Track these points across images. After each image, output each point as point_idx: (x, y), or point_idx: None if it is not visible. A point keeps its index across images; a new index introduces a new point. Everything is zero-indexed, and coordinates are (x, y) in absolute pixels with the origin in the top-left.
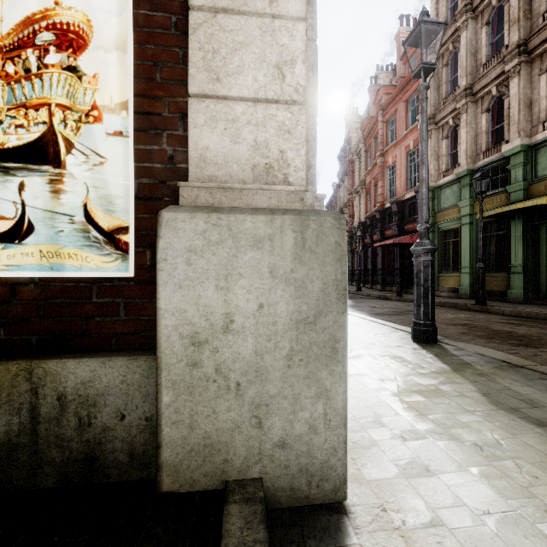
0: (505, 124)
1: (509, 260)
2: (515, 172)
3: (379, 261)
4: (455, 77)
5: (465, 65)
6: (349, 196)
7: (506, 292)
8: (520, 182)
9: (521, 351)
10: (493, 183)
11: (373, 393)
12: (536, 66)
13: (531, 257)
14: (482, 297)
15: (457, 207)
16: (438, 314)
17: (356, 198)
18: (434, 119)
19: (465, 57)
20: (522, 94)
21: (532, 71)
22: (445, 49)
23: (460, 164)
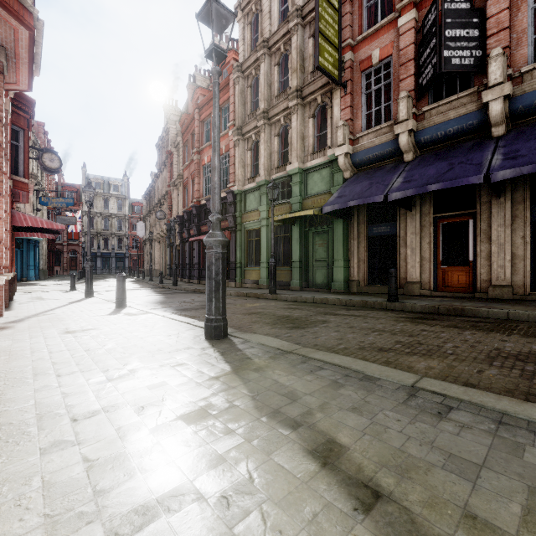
0: (289, 149)
1: (292, 257)
2: (295, 188)
3: (196, 255)
4: (258, 100)
5: (263, 91)
6: (168, 188)
7: (290, 282)
8: (298, 196)
9: (294, 334)
10: (282, 195)
11: (116, 440)
12: (307, 110)
13: (304, 255)
14: (274, 287)
15: (258, 211)
16: (240, 304)
17: (175, 191)
18: (241, 130)
19: (263, 85)
20: (299, 129)
21: (305, 113)
22: (250, 72)
23: (260, 174)
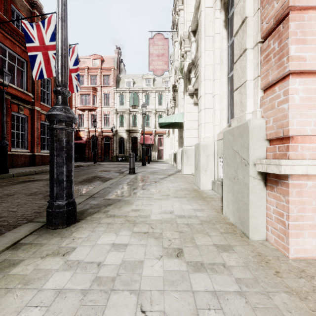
0: None
1: None
2: None
3: None
4: None
5: None
6: None
7: None
8: None
9: None
10: None
11: (176, 192)
12: None
13: None
14: None
15: None
16: None
17: None
18: None
19: None
20: None
21: None
22: None
23: None
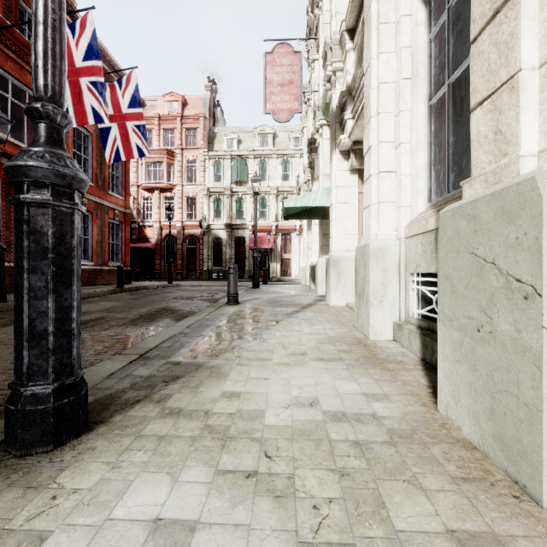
0: None
1: None
2: None
3: None
4: None
5: None
6: None
7: None
8: None
9: None
10: None
11: (321, 346)
12: None
13: None
14: None
15: None
16: None
17: None
18: None
19: None
20: None
21: None
22: None
23: None
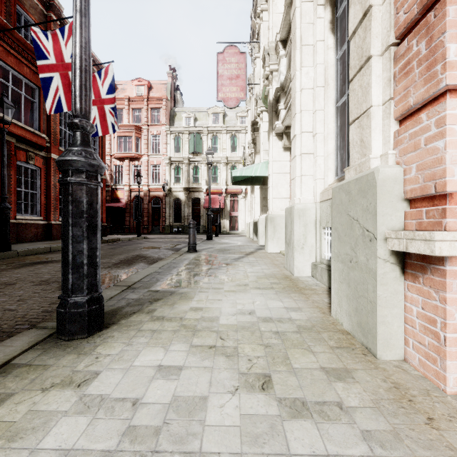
0: None
1: None
2: None
3: None
4: None
5: None
6: None
7: None
8: None
9: None
10: None
11: (259, 280)
12: None
13: None
14: None
15: None
16: None
17: None
18: None
19: None
20: None
21: None
22: None
23: None
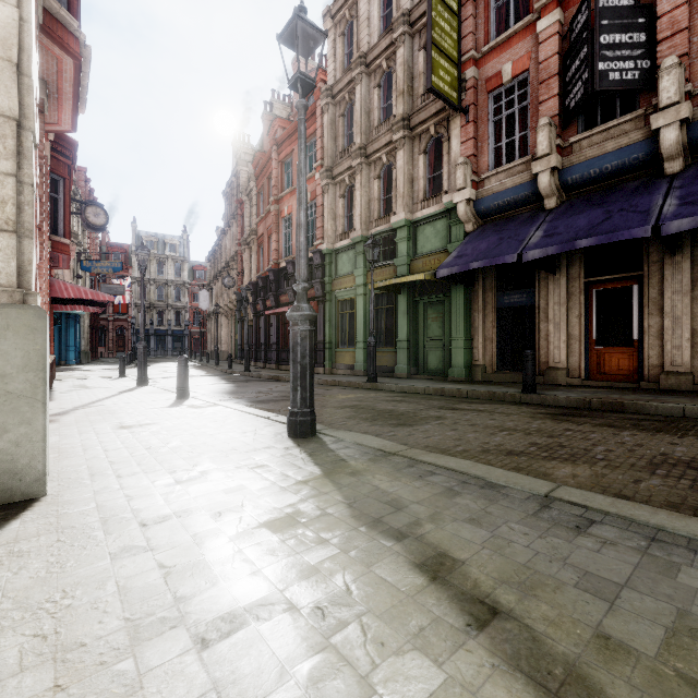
0: (393, 195)
1: (397, 335)
2: (401, 246)
3: (274, 333)
4: (352, 133)
5: (360, 122)
6: (238, 247)
7: (394, 368)
8: (404, 256)
9: (399, 432)
10: (385, 255)
11: (193, 547)
12: (416, 144)
13: (413, 332)
14: (373, 373)
15: (353, 275)
16: (331, 395)
17: (247, 251)
18: (332, 172)
19: (360, 113)
20: (406, 169)
21: (414, 149)
22: (342, 97)
23: (355, 229)
